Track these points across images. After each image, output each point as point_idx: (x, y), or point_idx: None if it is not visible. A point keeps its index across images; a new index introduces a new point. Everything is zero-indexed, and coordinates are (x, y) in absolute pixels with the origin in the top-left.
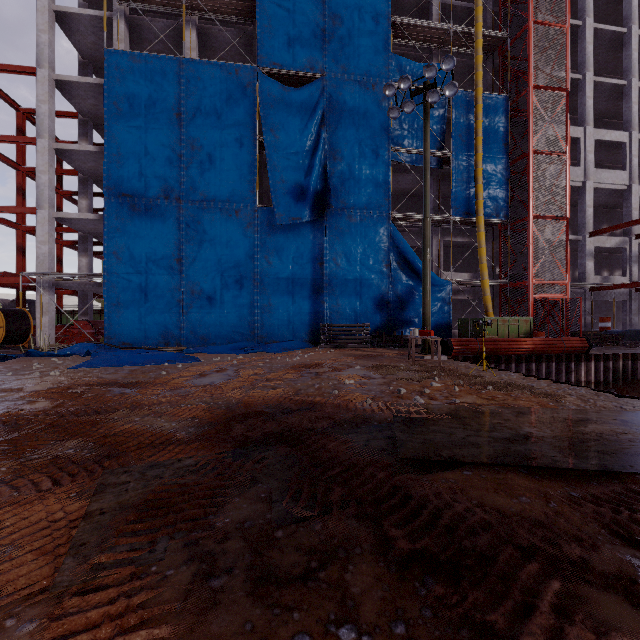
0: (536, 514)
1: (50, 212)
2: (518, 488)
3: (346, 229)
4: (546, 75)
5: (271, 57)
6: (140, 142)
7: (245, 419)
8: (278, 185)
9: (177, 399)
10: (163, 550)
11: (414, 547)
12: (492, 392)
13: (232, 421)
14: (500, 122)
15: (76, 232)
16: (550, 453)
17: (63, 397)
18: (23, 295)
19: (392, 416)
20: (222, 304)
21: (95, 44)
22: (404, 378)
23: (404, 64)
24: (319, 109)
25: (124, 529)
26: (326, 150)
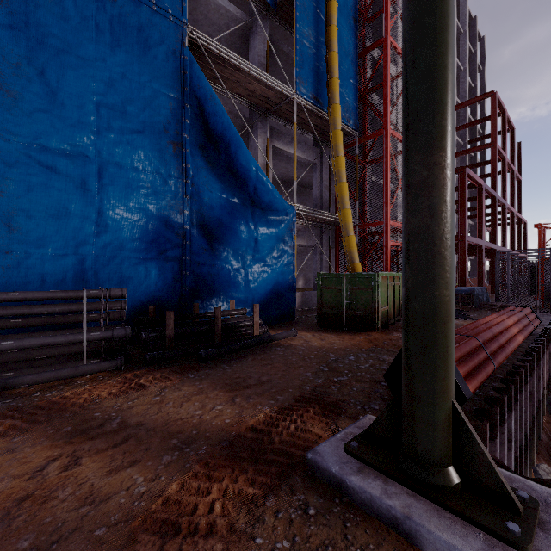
0: None
1: None
2: None
3: None
4: None
5: None
6: None
7: None
8: None
9: None
10: None
11: None
12: None
13: None
14: None
15: None
16: None
17: None
18: None
19: None
20: None
21: None
22: None
23: None
24: None
25: None
26: None
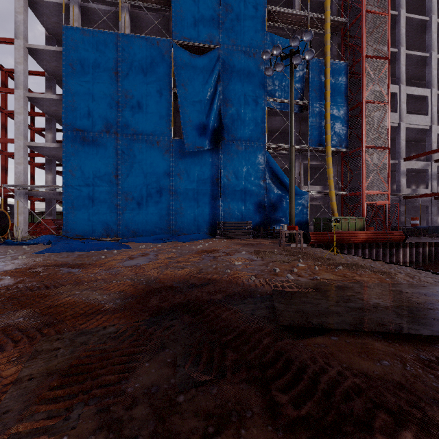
0: (397, 377)
1: (24, 142)
2: (377, 352)
3: (235, 155)
4: (374, 48)
5: (182, 33)
6: (88, 92)
7: (159, 292)
8: (187, 123)
9: (109, 277)
10: (76, 417)
11: (299, 413)
12: (343, 271)
13: (149, 294)
14: (342, 81)
15: (44, 157)
16: (397, 320)
17: (24, 275)
18: (6, 201)
19: (271, 290)
20: (147, 207)
21: (57, 23)
22: (277, 260)
23: (275, 39)
24: (216, 70)
25: (46, 395)
26: (221, 99)
